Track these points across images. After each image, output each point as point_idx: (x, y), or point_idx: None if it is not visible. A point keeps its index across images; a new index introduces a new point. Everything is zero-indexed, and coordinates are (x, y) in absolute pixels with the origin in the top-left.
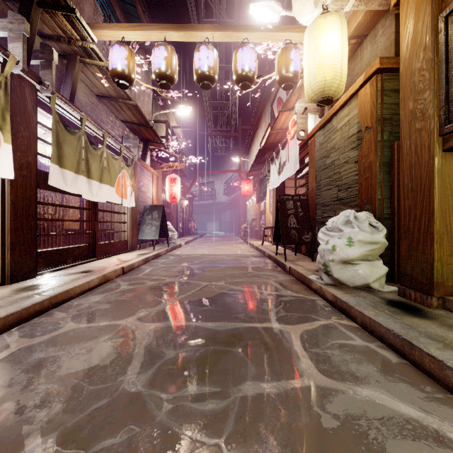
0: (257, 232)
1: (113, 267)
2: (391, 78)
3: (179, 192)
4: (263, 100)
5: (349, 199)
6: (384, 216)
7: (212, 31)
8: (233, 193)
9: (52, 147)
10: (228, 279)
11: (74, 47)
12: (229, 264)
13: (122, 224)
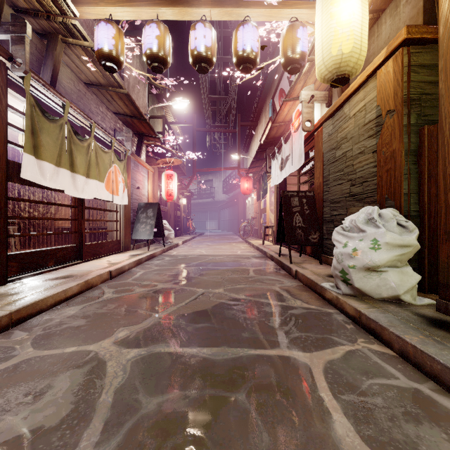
0: (257, 231)
1: (99, 271)
2: (420, 51)
3: (176, 189)
4: (263, 94)
5: (365, 195)
6: (411, 214)
7: (210, 7)
8: (232, 191)
9: (25, 135)
10: (227, 285)
11: (54, 23)
12: (229, 266)
13: (114, 223)
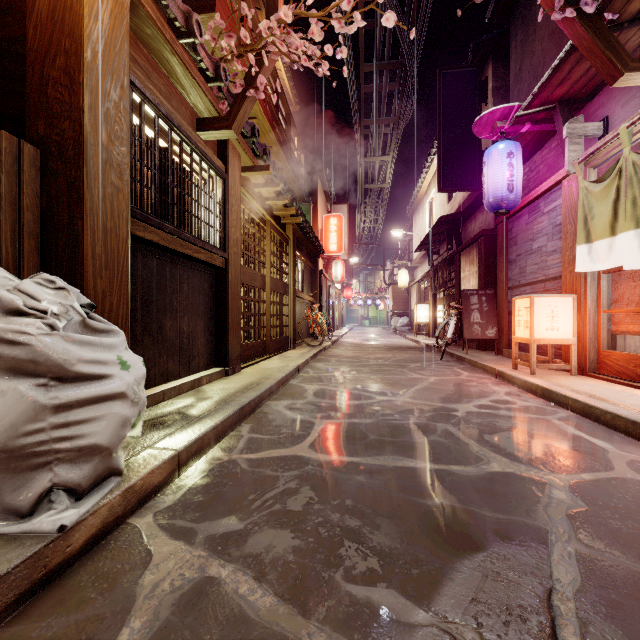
0: None
1: None
2: None
3: None
4: None
5: None
6: None
7: None
8: None
9: None
10: None
11: None
12: None
13: None
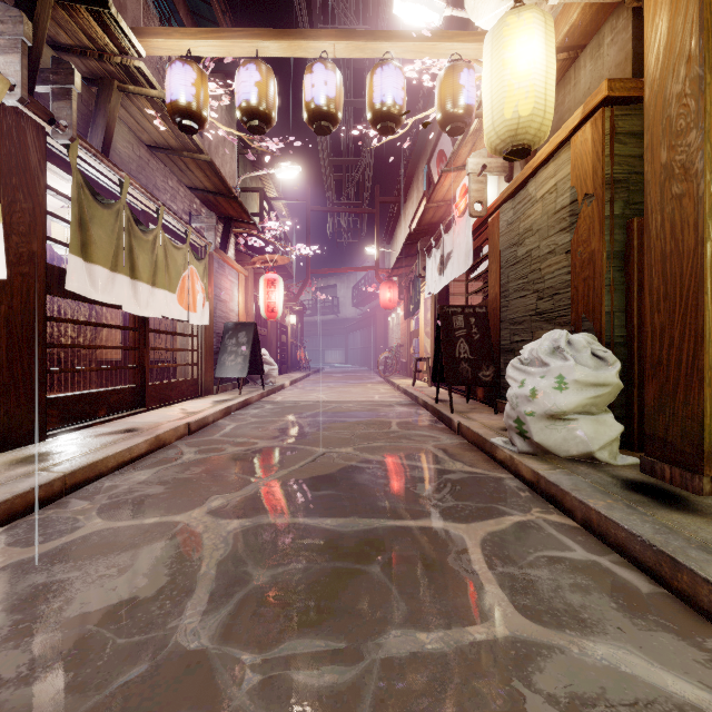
0: (406, 365)
1: (173, 422)
2: (627, 113)
3: (281, 301)
4: (415, 155)
5: (556, 313)
6: (616, 341)
7: (333, 40)
8: (366, 304)
9: (71, 228)
10: (359, 442)
11: (109, 65)
12: (361, 417)
13: (188, 353)
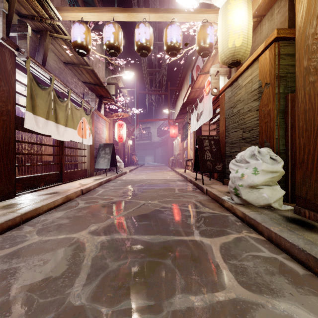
0: (181, 163)
1: (74, 189)
2: (286, 45)
3: (125, 134)
4: (185, 68)
5: (251, 139)
6: (280, 151)
7: (148, 13)
8: (163, 135)
9: (27, 99)
10: (160, 198)
11: (45, 24)
12: (161, 186)
13: (83, 157)
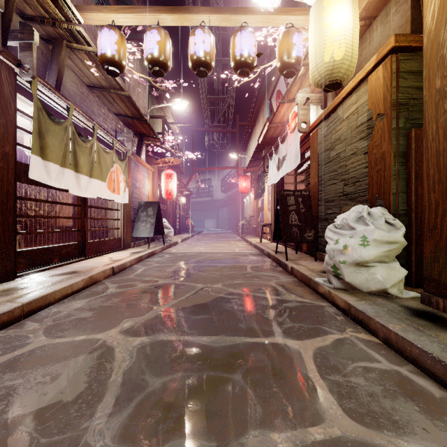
0: (255, 229)
1: (102, 267)
2: (408, 58)
3: (175, 188)
4: (261, 95)
5: (357, 194)
6: (400, 213)
7: (209, 14)
8: (230, 190)
9: (33, 137)
10: (225, 280)
11: (59, 29)
12: (227, 263)
13: (115, 221)
